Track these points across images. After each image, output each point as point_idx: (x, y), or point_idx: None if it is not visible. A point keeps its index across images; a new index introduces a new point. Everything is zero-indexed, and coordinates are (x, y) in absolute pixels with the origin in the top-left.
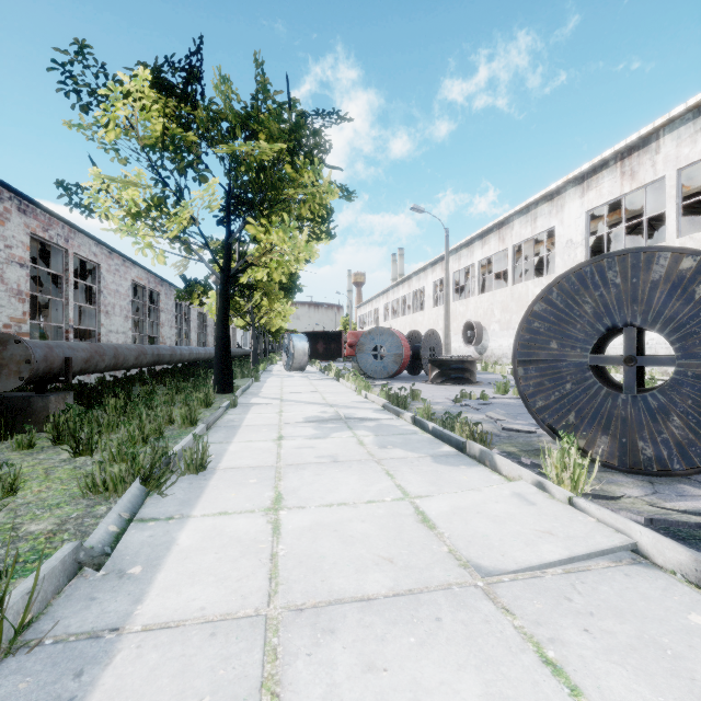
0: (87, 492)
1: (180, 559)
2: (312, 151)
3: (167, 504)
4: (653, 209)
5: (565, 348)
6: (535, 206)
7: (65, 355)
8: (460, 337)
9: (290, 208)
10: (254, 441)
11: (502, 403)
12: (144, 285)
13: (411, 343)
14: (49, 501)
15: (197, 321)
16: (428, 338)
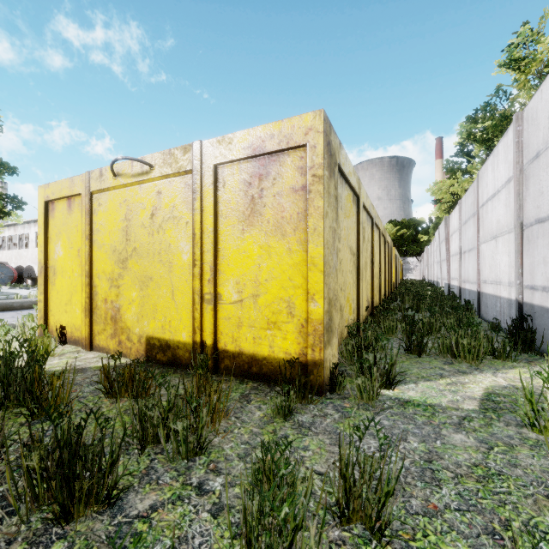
0: None
1: None
2: None
3: None
4: None
5: None
6: None
7: None
8: None
9: None
10: None
11: None
12: None
13: (18, 271)
14: None
15: None
16: (28, 269)
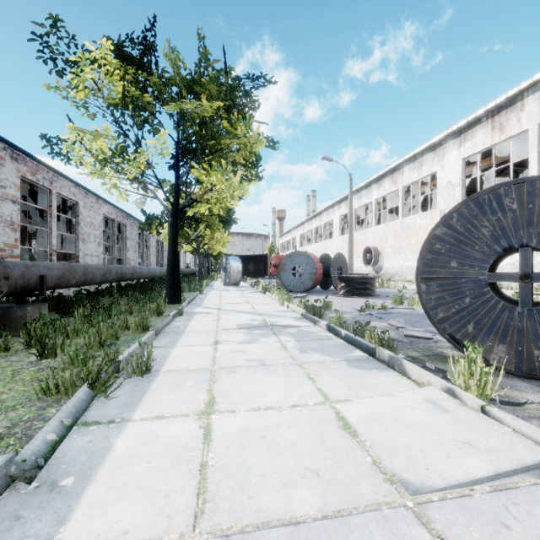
0: (41, 394)
1: (113, 468)
2: (244, 109)
3: (110, 407)
4: (515, 157)
5: (464, 267)
6: (421, 155)
7: (40, 273)
8: (361, 259)
9: (227, 156)
10: (194, 346)
11: (399, 313)
12: (113, 218)
13: (323, 264)
14: (7, 402)
15: (156, 247)
16: (337, 260)
